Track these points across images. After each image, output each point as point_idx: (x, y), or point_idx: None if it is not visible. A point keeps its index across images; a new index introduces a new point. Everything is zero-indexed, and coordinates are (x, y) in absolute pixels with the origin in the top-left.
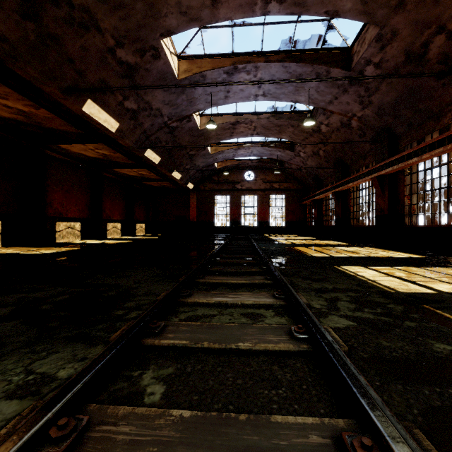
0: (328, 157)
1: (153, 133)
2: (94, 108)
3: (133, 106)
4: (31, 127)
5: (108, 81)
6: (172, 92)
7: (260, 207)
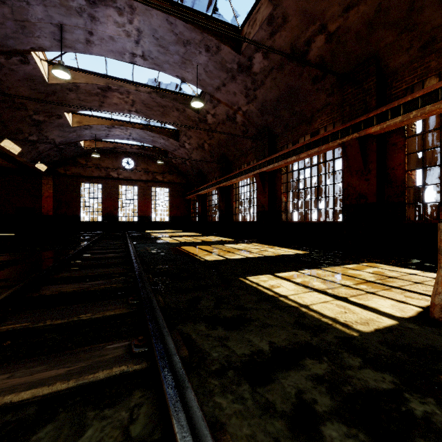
0: (212, 151)
1: None
2: None
3: None
4: None
5: None
6: None
7: (142, 201)
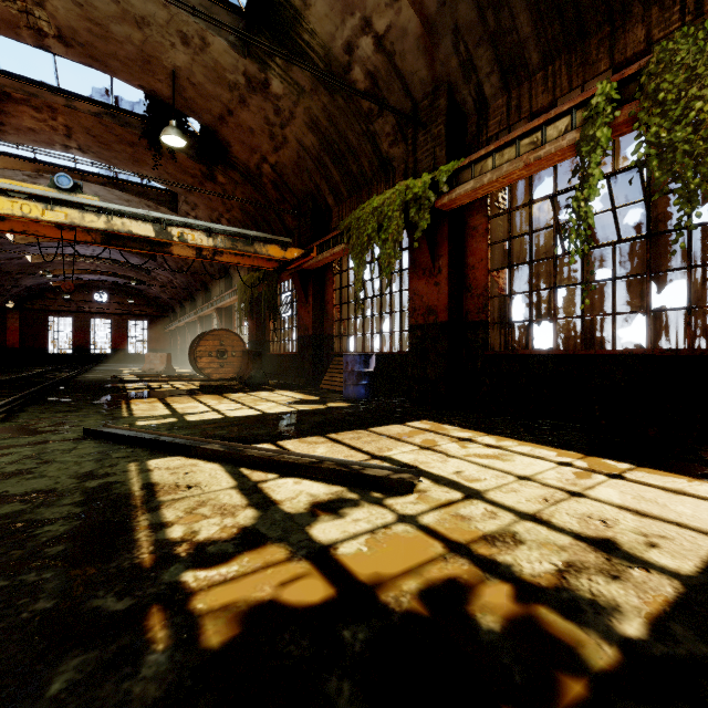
0: (173, 297)
1: None
2: None
3: None
4: None
5: None
6: (7, 248)
7: (117, 334)
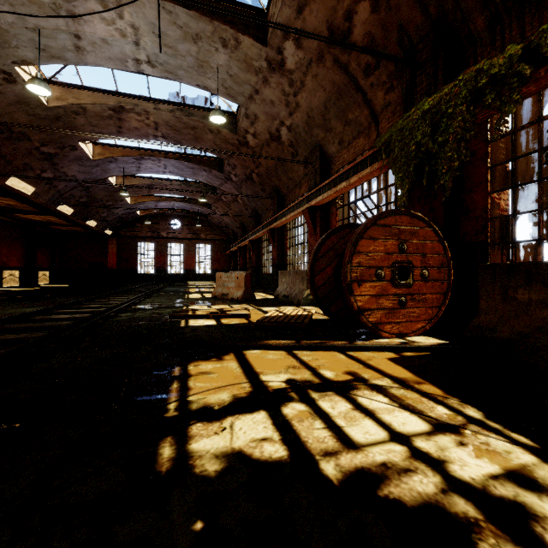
0: (235, 218)
1: (67, 192)
2: (15, 181)
3: (50, 176)
4: None
5: (30, 163)
6: (87, 166)
7: (187, 256)
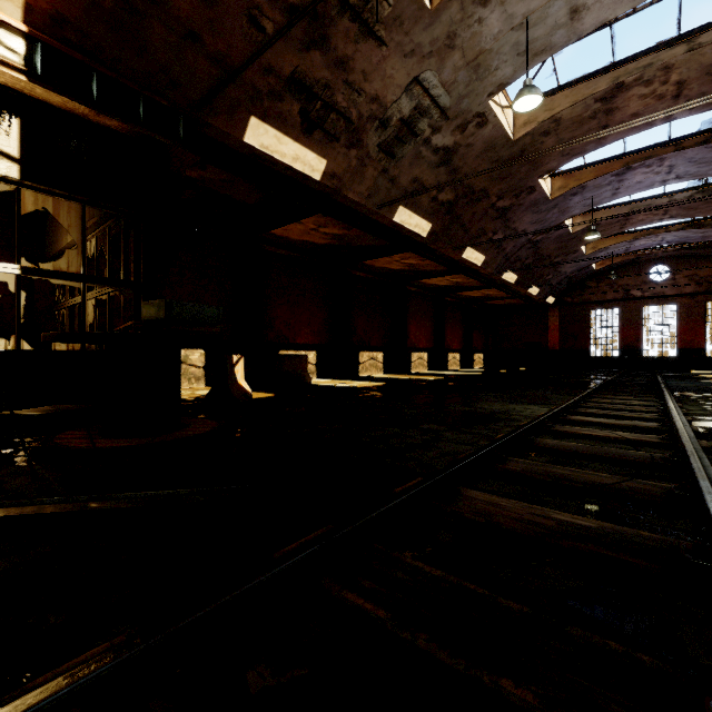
0: None
1: (514, 254)
2: (469, 252)
3: (500, 237)
4: (408, 272)
5: (484, 227)
6: (542, 211)
7: (684, 325)
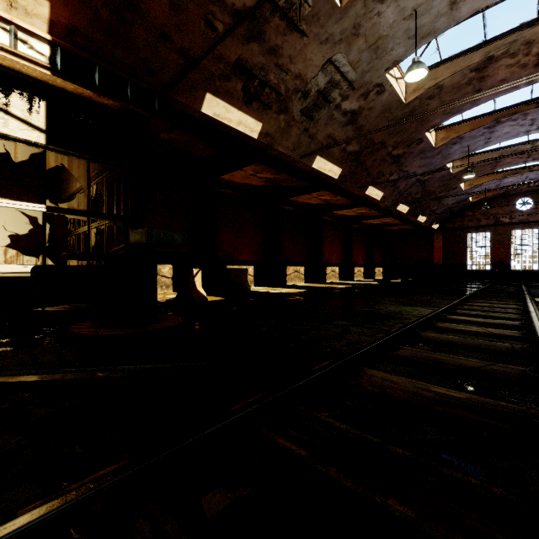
0: None
1: (406, 190)
2: (371, 190)
3: (395, 178)
4: (324, 206)
5: (382, 170)
6: (428, 157)
7: None
